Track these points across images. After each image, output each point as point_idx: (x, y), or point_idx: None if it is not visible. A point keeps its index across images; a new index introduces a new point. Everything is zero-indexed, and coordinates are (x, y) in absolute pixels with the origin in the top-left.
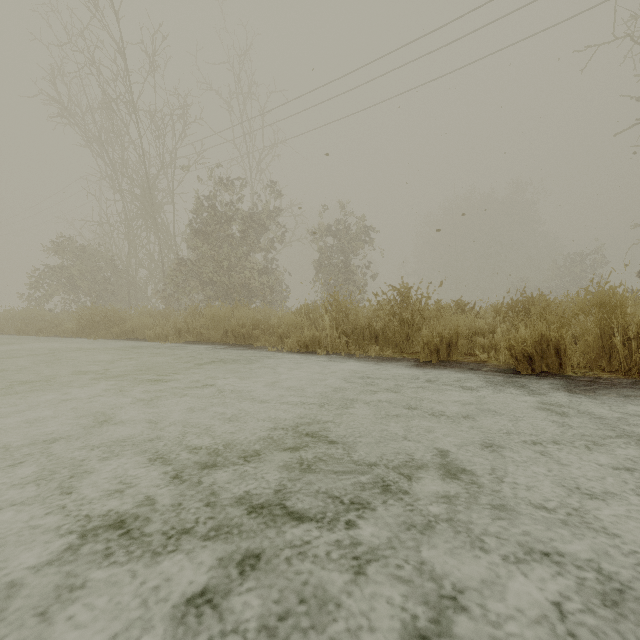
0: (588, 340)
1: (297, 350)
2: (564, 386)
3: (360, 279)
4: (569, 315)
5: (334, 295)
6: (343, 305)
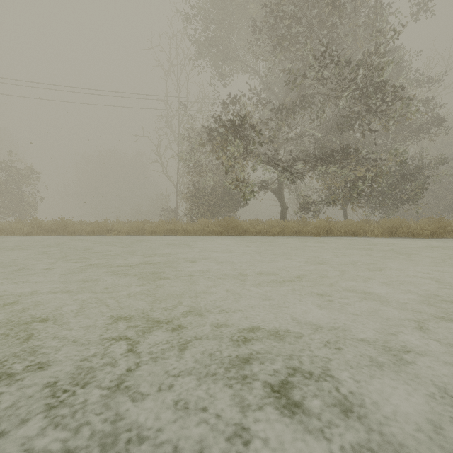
0: (99, 229)
1: (23, 235)
2: (92, 236)
3: (34, 202)
4: (98, 225)
5: (36, 218)
6: (40, 221)
